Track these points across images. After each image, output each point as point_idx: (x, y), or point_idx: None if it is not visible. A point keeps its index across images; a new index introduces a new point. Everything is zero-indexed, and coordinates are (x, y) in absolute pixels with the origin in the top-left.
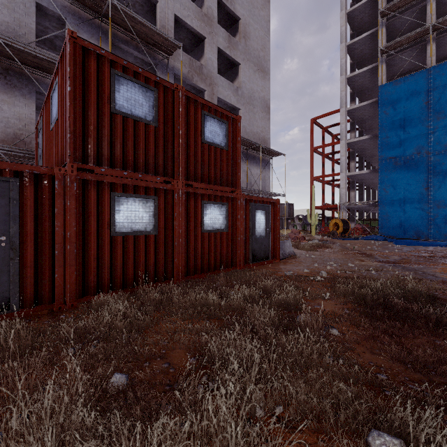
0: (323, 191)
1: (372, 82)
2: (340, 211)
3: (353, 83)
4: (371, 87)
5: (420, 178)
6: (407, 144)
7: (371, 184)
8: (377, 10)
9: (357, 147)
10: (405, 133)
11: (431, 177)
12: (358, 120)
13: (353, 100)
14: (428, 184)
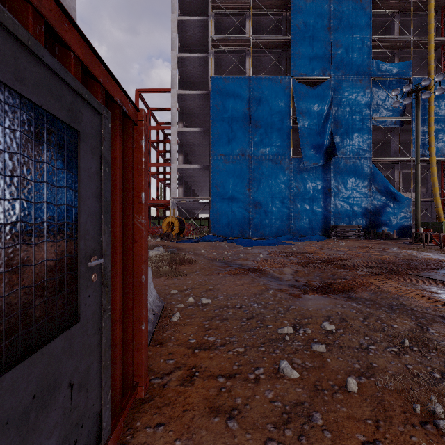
0: (148, 184)
1: (199, 76)
2: (171, 208)
3: (182, 67)
4: (197, 82)
5: (244, 179)
6: (234, 144)
7: (193, 183)
8: (204, 3)
9: (185, 140)
10: (233, 133)
11: (252, 179)
12: (186, 112)
13: (181, 88)
14: (250, 185)
